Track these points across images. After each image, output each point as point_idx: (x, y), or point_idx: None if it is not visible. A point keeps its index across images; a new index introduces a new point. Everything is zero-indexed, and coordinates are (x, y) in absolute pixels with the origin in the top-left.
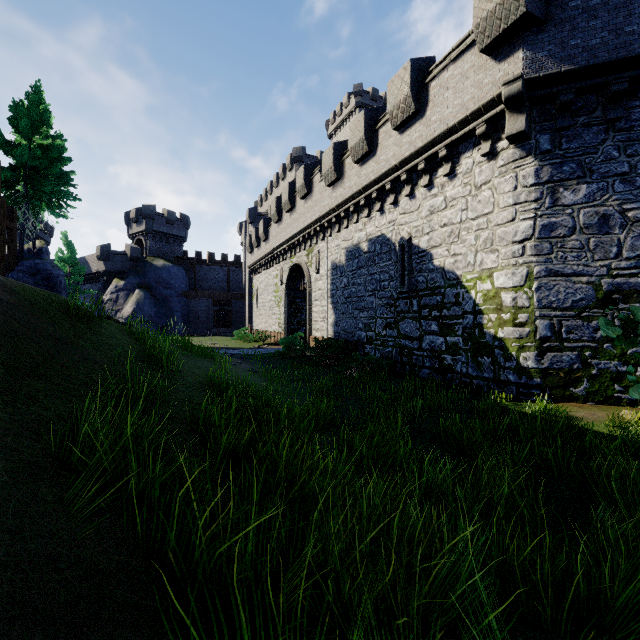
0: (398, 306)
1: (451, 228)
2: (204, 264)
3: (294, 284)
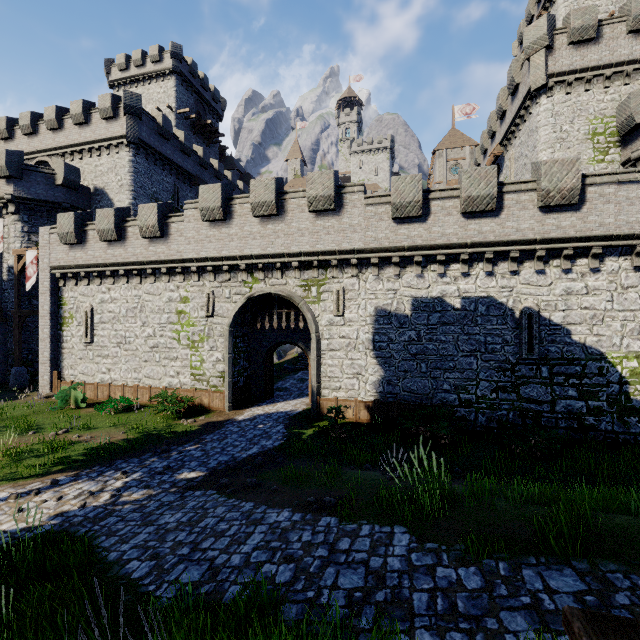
0: (518, 371)
1: (594, 312)
2: None
3: (238, 318)
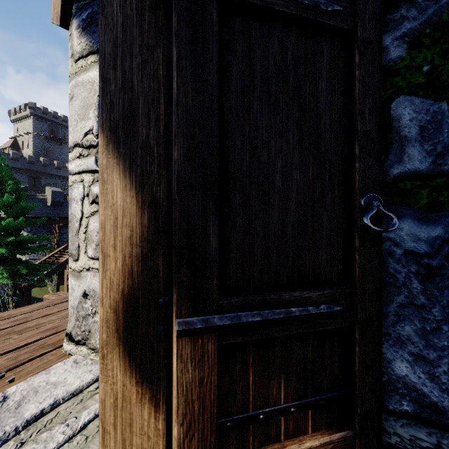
0: None
1: None
2: None
3: None
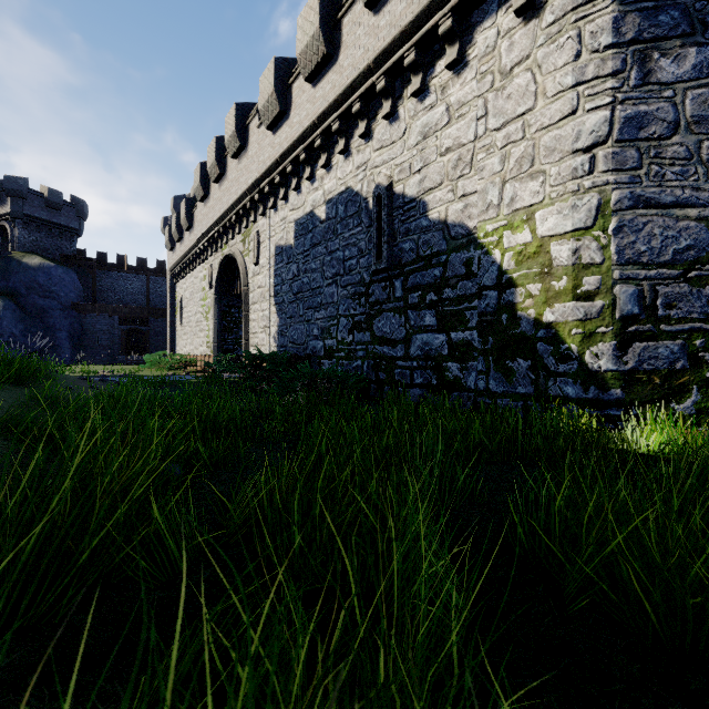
0: (372, 294)
1: (458, 153)
2: (110, 269)
3: (228, 287)
